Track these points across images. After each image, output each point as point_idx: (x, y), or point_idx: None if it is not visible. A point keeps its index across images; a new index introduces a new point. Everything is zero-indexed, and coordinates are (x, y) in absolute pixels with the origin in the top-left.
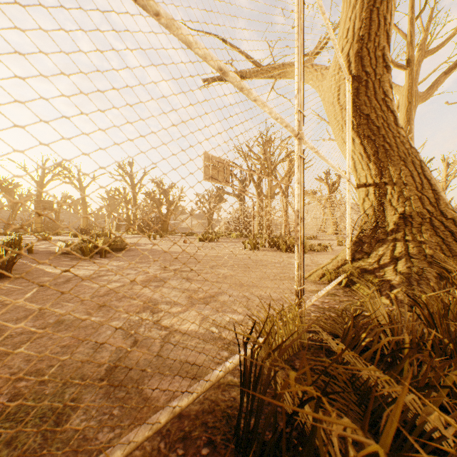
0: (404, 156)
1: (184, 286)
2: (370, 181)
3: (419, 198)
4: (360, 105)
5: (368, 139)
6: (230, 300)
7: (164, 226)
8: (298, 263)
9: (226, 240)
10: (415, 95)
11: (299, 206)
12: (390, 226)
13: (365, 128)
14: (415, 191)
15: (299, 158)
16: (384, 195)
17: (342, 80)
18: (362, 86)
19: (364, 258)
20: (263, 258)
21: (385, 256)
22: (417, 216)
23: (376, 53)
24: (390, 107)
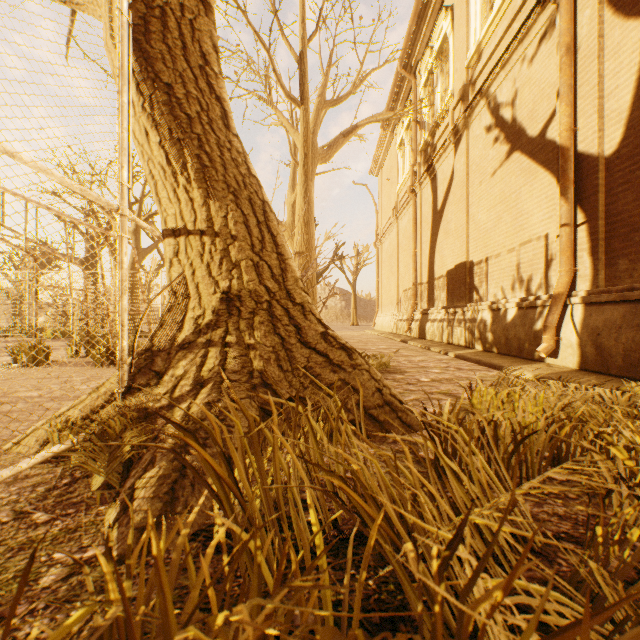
0: (237, 185)
1: None
2: (181, 224)
3: (256, 266)
4: (154, 58)
5: (172, 137)
6: None
7: None
8: None
9: None
10: (315, 150)
11: None
12: (207, 315)
13: (166, 111)
14: (250, 251)
15: None
16: (201, 254)
17: None
18: (156, 17)
19: (151, 386)
20: (12, 389)
21: (188, 379)
22: (250, 298)
23: None
24: (215, 88)
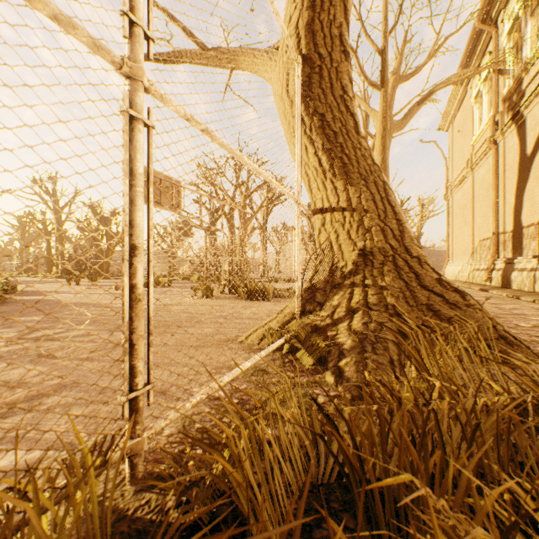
0: (366, 173)
1: (8, 375)
2: (327, 205)
3: (382, 230)
4: (313, 100)
5: (323, 148)
6: (65, 403)
7: (103, 266)
8: (123, 344)
9: (182, 284)
10: (390, 122)
11: (128, 221)
12: (348, 265)
13: (320, 132)
14: (377, 219)
15: (128, 119)
16: (342, 224)
17: (291, 62)
18: (315, 73)
19: (316, 311)
20: (208, 310)
21: (341, 308)
22: (379, 253)
23: (332, 31)
24: (350, 108)
